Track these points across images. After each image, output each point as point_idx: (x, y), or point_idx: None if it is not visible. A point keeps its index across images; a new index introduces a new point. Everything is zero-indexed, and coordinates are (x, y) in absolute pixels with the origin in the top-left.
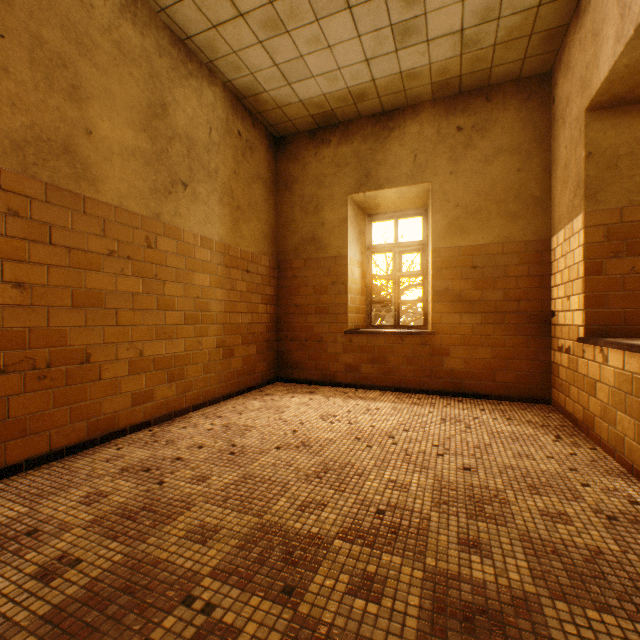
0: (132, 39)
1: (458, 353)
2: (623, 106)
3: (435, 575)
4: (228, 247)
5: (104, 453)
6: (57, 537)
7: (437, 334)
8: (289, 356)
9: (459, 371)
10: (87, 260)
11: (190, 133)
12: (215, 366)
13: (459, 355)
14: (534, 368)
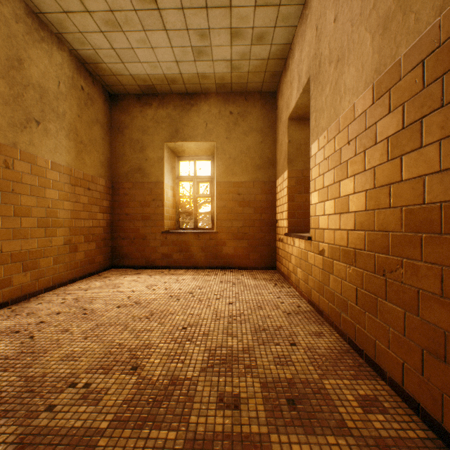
0: None
1: (231, 244)
2: (303, 120)
3: (211, 348)
4: (73, 171)
5: None
6: None
7: (219, 233)
8: (121, 250)
9: (231, 254)
10: None
11: (42, 84)
12: (63, 258)
13: (231, 245)
14: (268, 250)
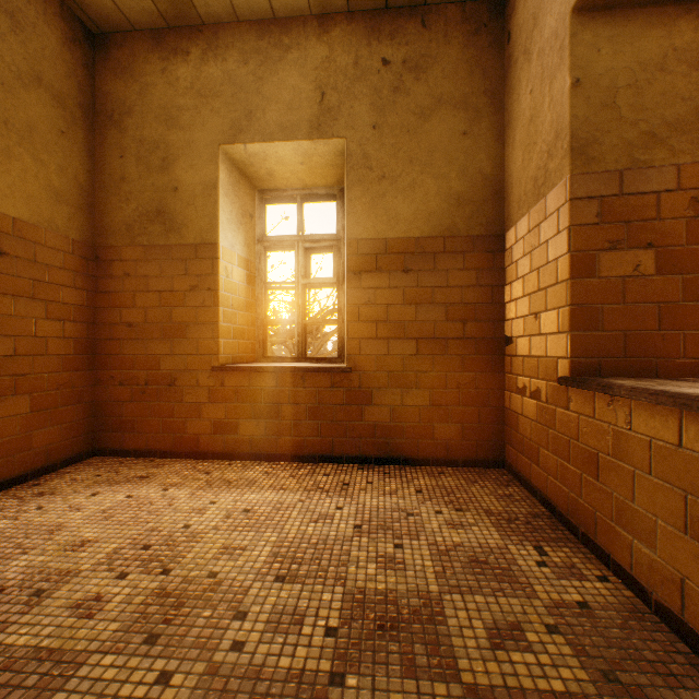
0: None
1: (384, 399)
2: (624, 9)
3: None
4: None
5: None
6: None
7: (355, 370)
8: (117, 411)
9: (386, 426)
10: None
11: None
12: None
13: (386, 402)
14: (484, 417)
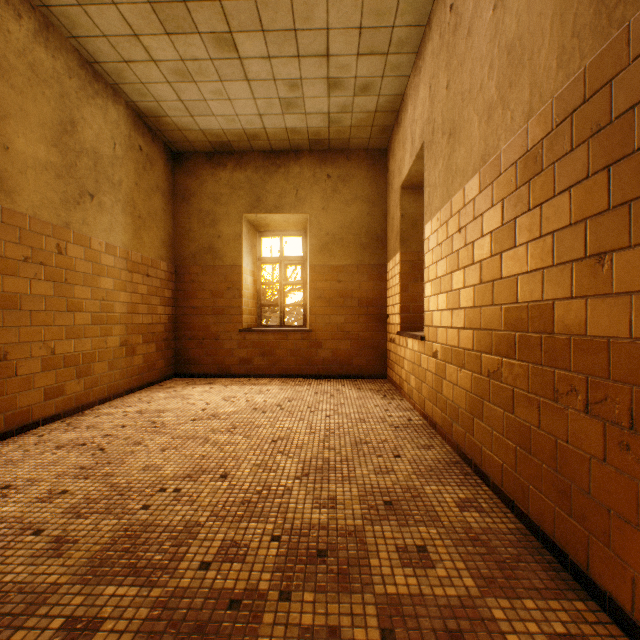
0: (45, 61)
1: (328, 345)
2: (419, 189)
3: (305, 459)
4: (131, 253)
5: (27, 440)
6: (33, 486)
7: (313, 331)
8: (187, 353)
9: (329, 359)
10: (5, 266)
11: (97, 148)
12: (119, 363)
13: (329, 347)
14: (377, 354)
